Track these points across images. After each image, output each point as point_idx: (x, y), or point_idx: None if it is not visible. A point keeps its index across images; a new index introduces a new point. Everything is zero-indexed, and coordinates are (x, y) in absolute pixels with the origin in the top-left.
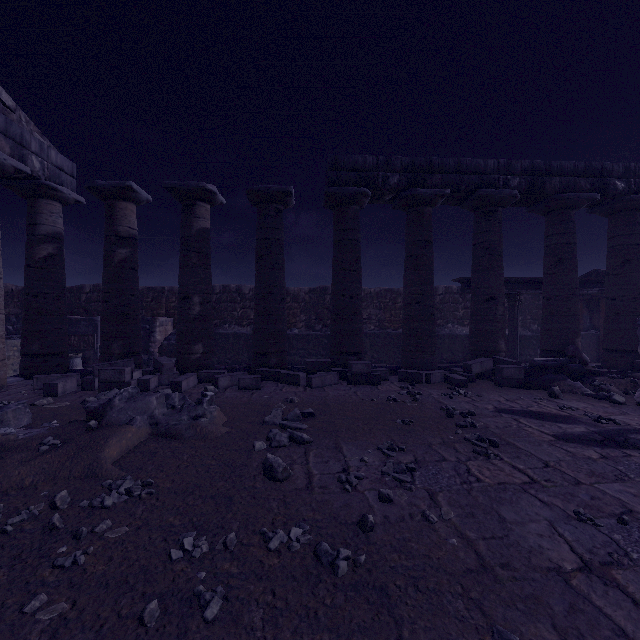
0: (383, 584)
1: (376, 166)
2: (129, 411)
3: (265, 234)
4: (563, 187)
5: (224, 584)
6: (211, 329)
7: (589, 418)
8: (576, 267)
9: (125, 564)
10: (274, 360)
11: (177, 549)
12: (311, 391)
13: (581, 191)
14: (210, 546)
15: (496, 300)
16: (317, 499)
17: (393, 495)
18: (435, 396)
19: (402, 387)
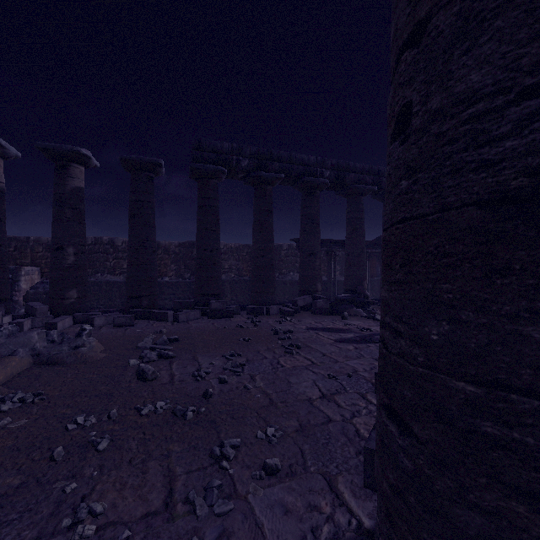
0: (213, 419)
1: (231, 151)
2: (10, 345)
3: (138, 197)
4: (356, 180)
5: (110, 435)
6: (85, 277)
7: (358, 329)
8: (364, 234)
9: (30, 438)
10: (146, 302)
11: (72, 425)
12: (178, 324)
13: (367, 184)
14: (97, 420)
15: (315, 255)
16: (177, 387)
17: (228, 379)
18: (270, 323)
19: (248, 318)
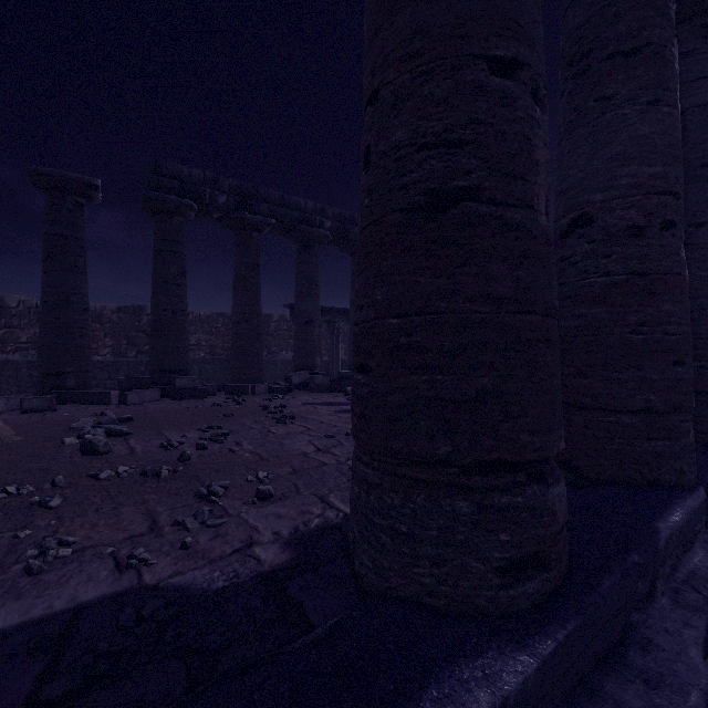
0: (195, 475)
1: (203, 181)
2: None
3: (59, 229)
4: None
5: (60, 497)
6: None
7: None
8: None
9: None
10: (73, 381)
11: None
12: (127, 407)
13: None
14: (36, 489)
15: (314, 323)
16: (141, 457)
17: (208, 447)
18: (258, 401)
19: (228, 397)
